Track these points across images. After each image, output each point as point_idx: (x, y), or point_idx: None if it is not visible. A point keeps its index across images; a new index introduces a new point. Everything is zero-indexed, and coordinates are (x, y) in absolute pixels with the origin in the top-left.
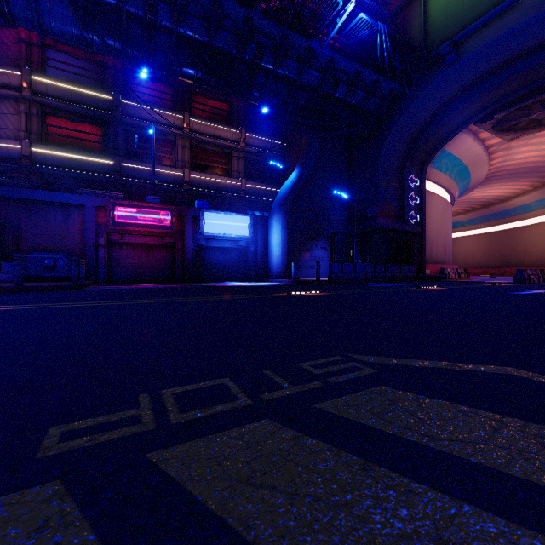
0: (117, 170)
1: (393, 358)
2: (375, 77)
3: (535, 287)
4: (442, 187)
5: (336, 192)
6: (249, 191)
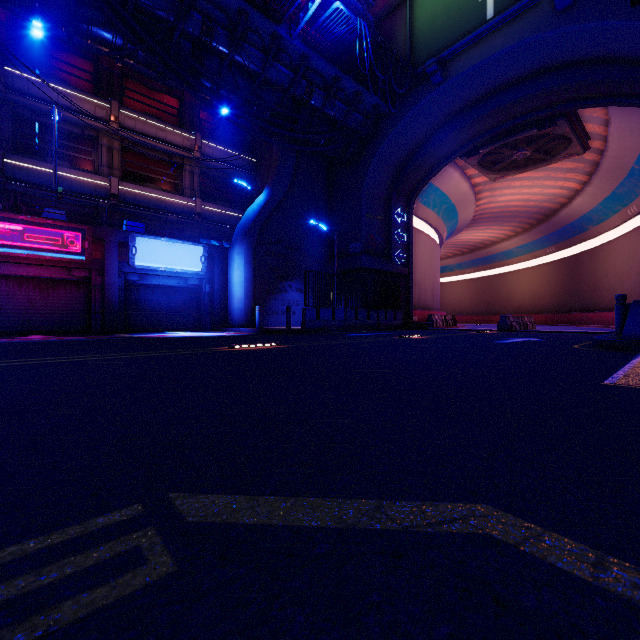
0: None
1: (262, 500)
2: (356, 88)
3: (517, 335)
4: (430, 226)
5: (314, 222)
6: (207, 215)
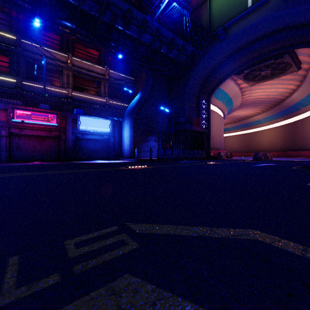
0: (19, 86)
1: (163, 226)
2: (183, 43)
3: (263, 162)
4: (219, 108)
5: (162, 108)
6: (111, 105)
